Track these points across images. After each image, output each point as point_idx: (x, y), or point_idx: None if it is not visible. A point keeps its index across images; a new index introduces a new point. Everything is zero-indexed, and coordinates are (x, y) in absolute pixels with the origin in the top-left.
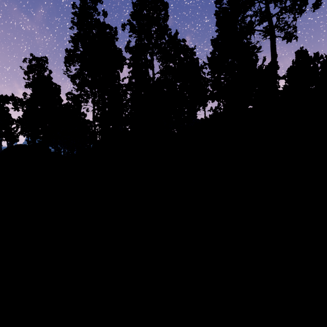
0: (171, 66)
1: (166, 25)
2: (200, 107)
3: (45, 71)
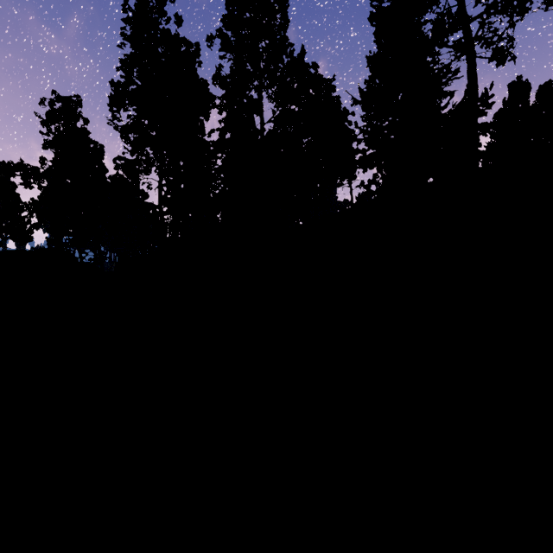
0: (293, 109)
1: (284, 37)
2: (343, 180)
3: (77, 120)
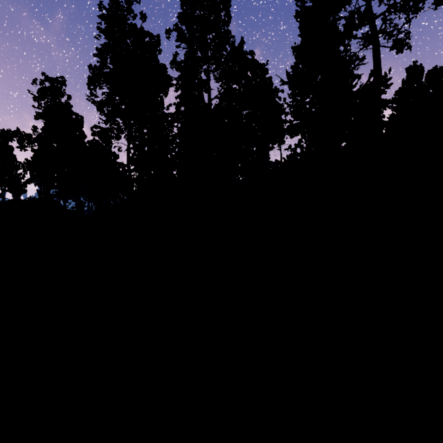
0: (234, 88)
1: (227, 31)
2: (275, 144)
3: (62, 96)
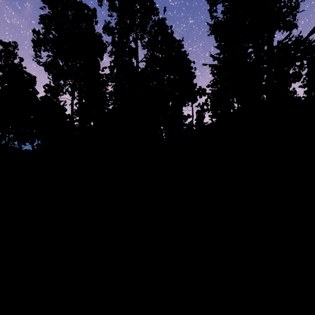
0: (158, 55)
1: (152, 1)
2: (189, 102)
3: (14, 58)
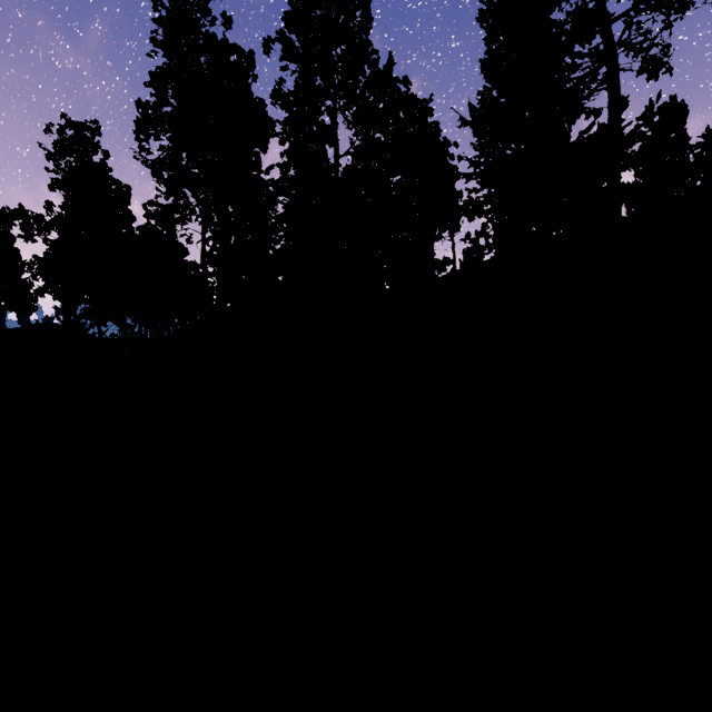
0: (378, 138)
1: (366, 41)
2: (444, 231)
3: (94, 153)
